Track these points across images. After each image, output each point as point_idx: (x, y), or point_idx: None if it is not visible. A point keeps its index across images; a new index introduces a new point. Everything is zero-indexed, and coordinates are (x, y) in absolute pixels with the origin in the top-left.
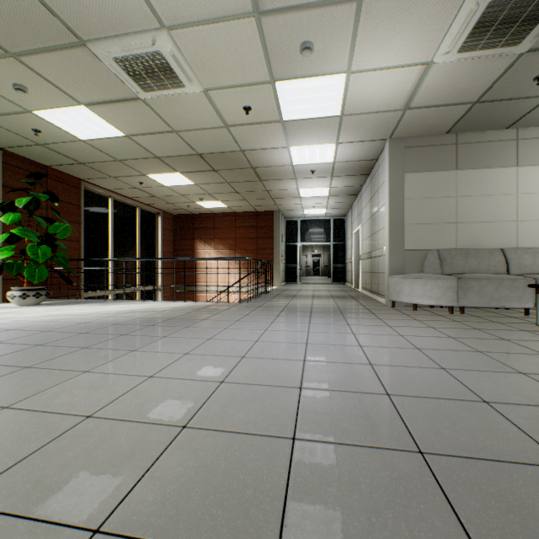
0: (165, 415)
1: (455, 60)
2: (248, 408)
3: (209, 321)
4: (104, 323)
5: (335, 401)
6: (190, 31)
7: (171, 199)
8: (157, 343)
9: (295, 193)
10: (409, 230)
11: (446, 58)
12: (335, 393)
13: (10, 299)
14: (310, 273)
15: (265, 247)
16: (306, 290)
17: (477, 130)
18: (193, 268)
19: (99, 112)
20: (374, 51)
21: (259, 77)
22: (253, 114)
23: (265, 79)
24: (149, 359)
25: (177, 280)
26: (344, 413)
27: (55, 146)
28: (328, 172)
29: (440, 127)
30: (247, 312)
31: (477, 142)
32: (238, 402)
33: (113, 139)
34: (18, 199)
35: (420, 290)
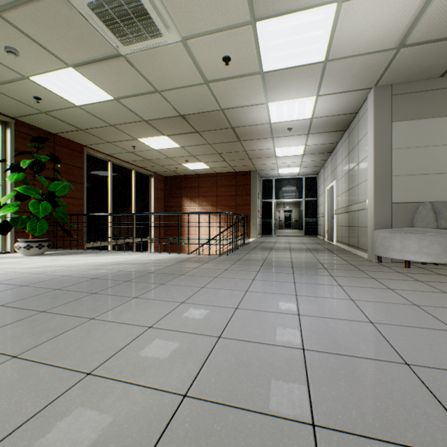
0: None
1: None
2: None
3: (187, 276)
4: (84, 277)
5: None
6: None
7: (161, 161)
8: (122, 307)
9: (271, 152)
10: (397, 182)
11: None
12: None
13: (17, 249)
14: (282, 226)
15: (243, 203)
16: (281, 242)
17: None
18: (176, 222)
19: (87, 74)
20: None
21: (239, 17)
22: (232, 65)
23: (245, 19)
24: (102, 335)
25: (167, 233)
26: None
27: (56, 114)
28: (305, 129)
29: (435, 69)
30: (226, 266)
31: None
32: None
33: (103, 103)
34: (24, 160)
35: (415, 246)
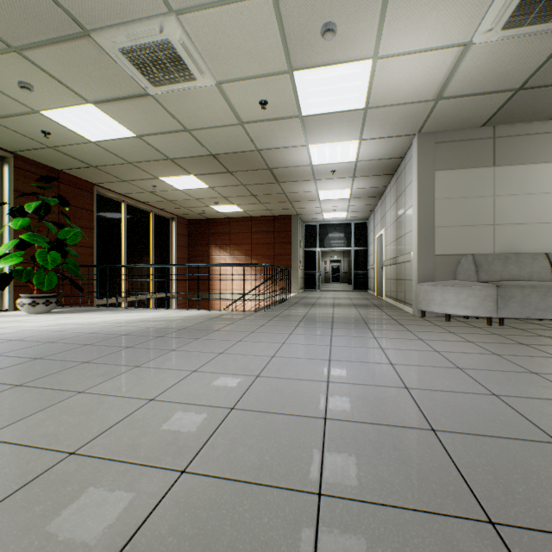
0: (162, 454)
1: (498, 39)
2: (261, 446)
3: (222, 332)
4: (111, 334)
5: (368, 438)
6: (201, 15)
7: (185, 203)
8: (163, 357)
9: (314, 195)
10: (440, 233)
11: (488, 37)
12: (368, 427)
13: (20, 307)
14: (329, 279)
15: (283, 252)
16: (325, 297)
17: (518, 121)
18: (206, 274)
19: (108, 111)
20: (405, 32)
21: (276, 67)
22: (269, 109)
23: (283, 69)
24: (152, 377)
25: (192, 287)
26: (382, 457)
27: (65, 149)
28: (350, 172)
29: (475, 119)
30: (263, 322)
31: (517, 135)
32: (250, 438)
33: (123, 140)
34: (28, 203)
35: (454, 300)
